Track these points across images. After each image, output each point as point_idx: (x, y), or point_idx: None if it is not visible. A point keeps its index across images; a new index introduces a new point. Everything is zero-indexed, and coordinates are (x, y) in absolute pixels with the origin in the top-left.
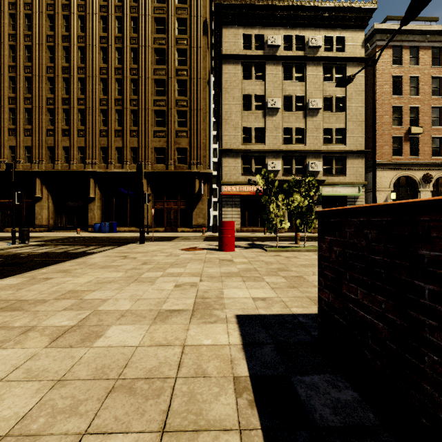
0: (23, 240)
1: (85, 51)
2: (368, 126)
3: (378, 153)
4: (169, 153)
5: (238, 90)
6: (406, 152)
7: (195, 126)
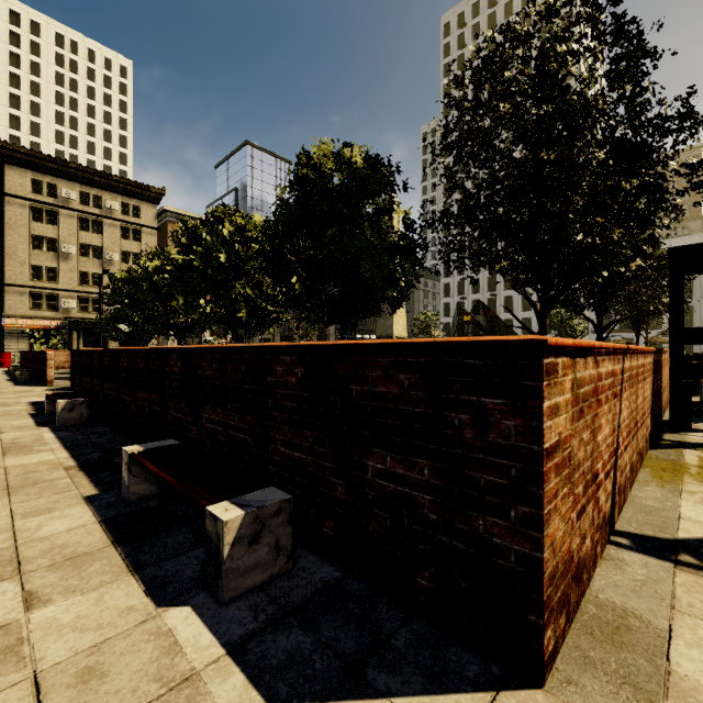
0: None
1: None
2: None
3: None
4: None
5: (26, 230)
6: None
7: None
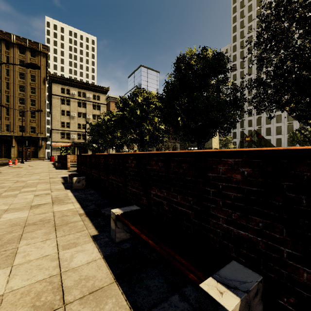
0: None
1: None
2: None
3: None
4: (26, 128)
5: (59, 108)
6: None
7: (39, 119)
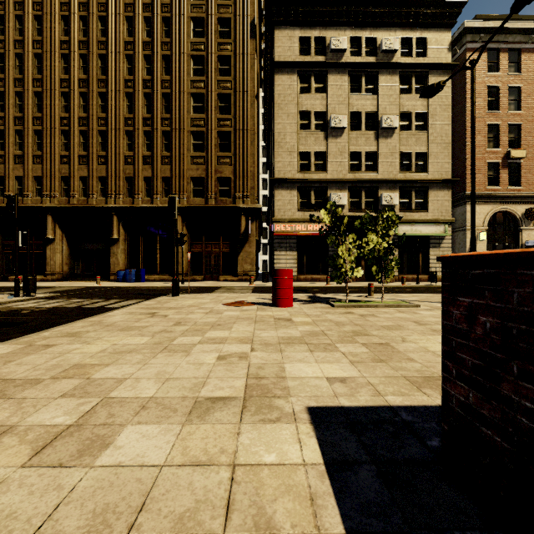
0: (29, 292)
1: (107, 60)
2: (456, 149)
3: (469, 183)
4: (209, 184)
5: (294, 106)
6: (504, 182)
7: (240, 151)
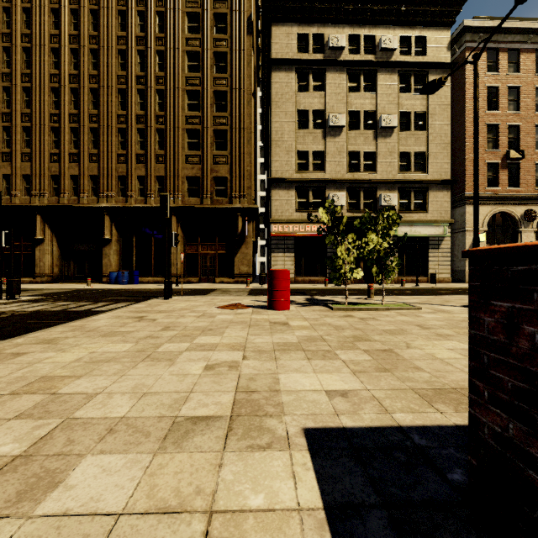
0: (12, 294)
1: (99, 55)
2: (455, 150)
3: (468, 184)
4: (204, 184)
5: (292, 104)
6: (503, 183)
7: (237, 150)
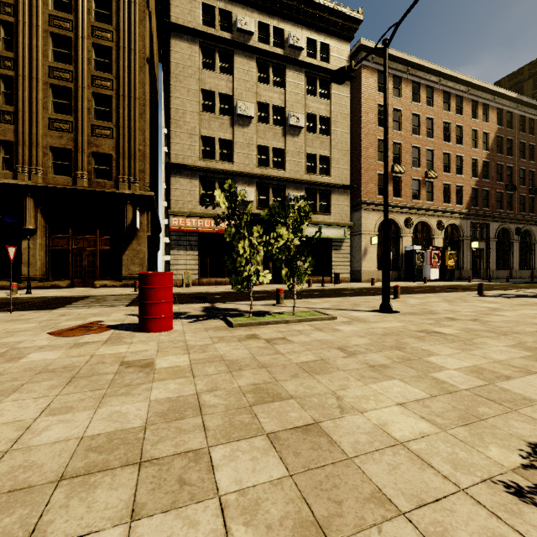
0: None
1: None
2: (353, 158)
3: (364, 191)
4: (79, 159)
5: (195, 81)
6: (390, 193)
7: (125, 122)
